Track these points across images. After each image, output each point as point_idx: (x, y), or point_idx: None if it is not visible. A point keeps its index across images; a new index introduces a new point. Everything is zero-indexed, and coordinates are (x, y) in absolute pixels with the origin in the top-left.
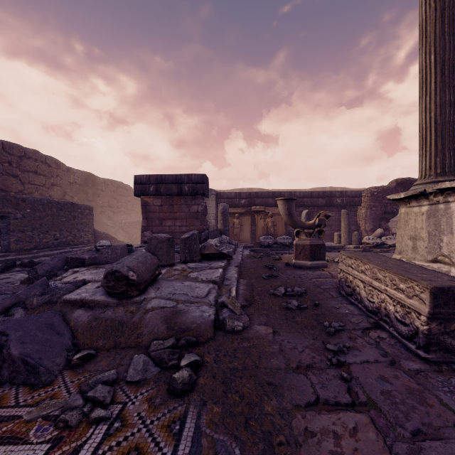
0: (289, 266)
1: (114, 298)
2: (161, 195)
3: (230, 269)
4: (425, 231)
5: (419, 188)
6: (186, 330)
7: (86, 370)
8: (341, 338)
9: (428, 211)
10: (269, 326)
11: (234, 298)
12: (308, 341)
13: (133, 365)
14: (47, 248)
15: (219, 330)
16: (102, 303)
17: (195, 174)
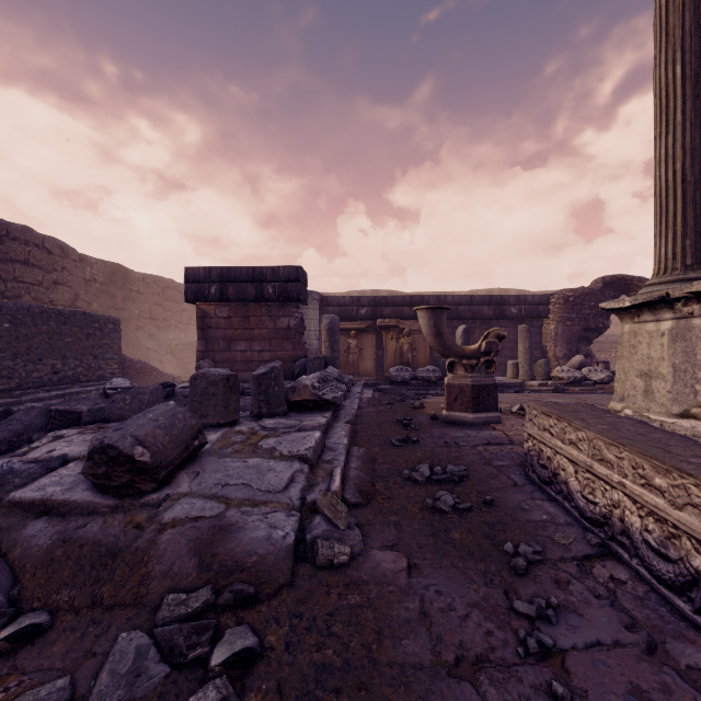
0: (437, 420)
1: (109, 497)
2: (229, 300)
3: (337, 427)
4: (667, 364)
5: (656, 290)
6: (236, 571)
7: (16, 667)
8: (540, 581)
9: (672, 330)
10: (400, 552)
11: (337, 495)
12: (476, 590)
13: (111, 661)
14: (41, 387)
15: (304, 563)
16: (84, 506)
17: (284, 267)
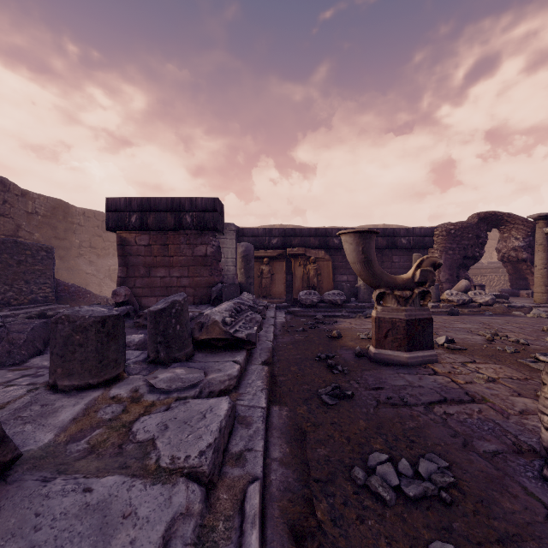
0: (364, 358)
1: None
2: (149, 228)
3: (252, 373)
4: None
5: None
6: None
7: None
8: None
9: None
10: None
11: None
12: None
13: None
14: None
15: None
16: None
17: (201, 197)
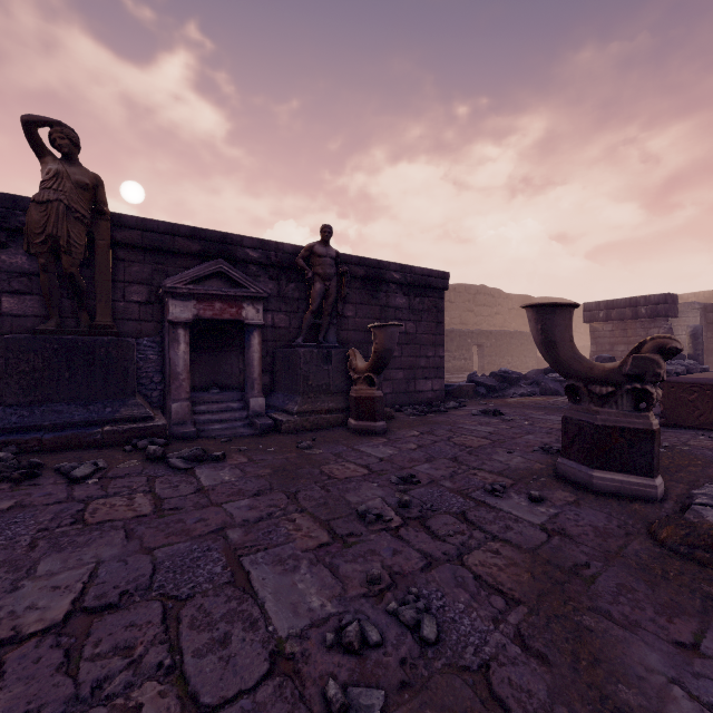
0: None
1: None
2: (612, 320)
3: None
4: None
5: None
6: None
7: None
8: None
9: None
10: None
11: None
12: None
13: None
14: None
15: None
16: None
17: (654, 295)
